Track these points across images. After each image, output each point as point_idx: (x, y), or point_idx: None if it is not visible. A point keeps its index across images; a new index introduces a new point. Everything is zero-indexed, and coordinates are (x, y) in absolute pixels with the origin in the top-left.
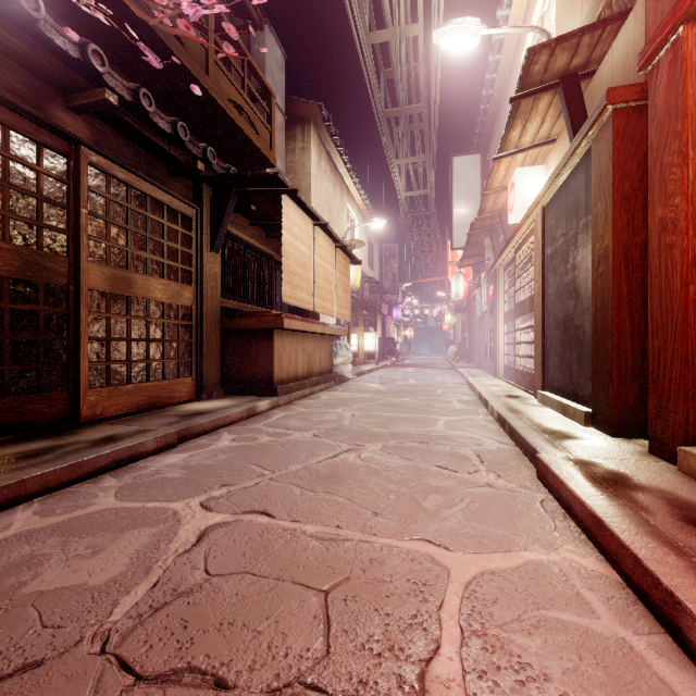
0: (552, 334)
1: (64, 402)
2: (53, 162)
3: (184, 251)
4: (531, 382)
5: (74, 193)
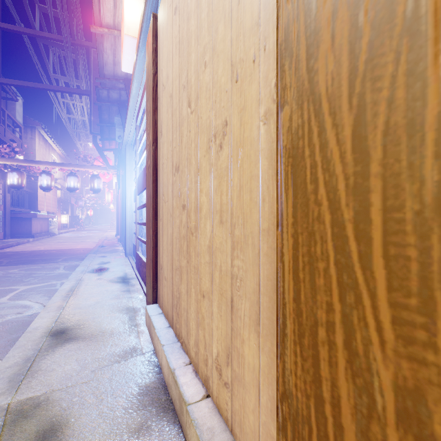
0: None
1: None
2: None
3: (0, 194)
4: None
5: None
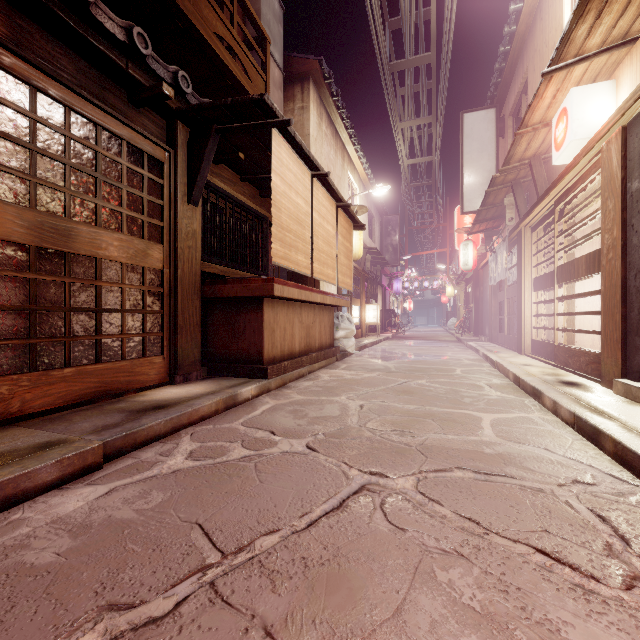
0: None
1: None
2: None
3: (152, 202)
4: (590, 364)
5: None
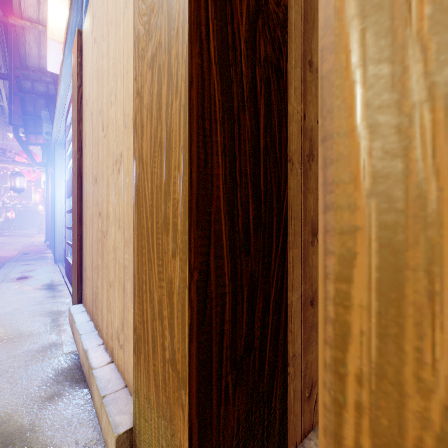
0: None
1: None
2: None
3: None
4: None
5: None
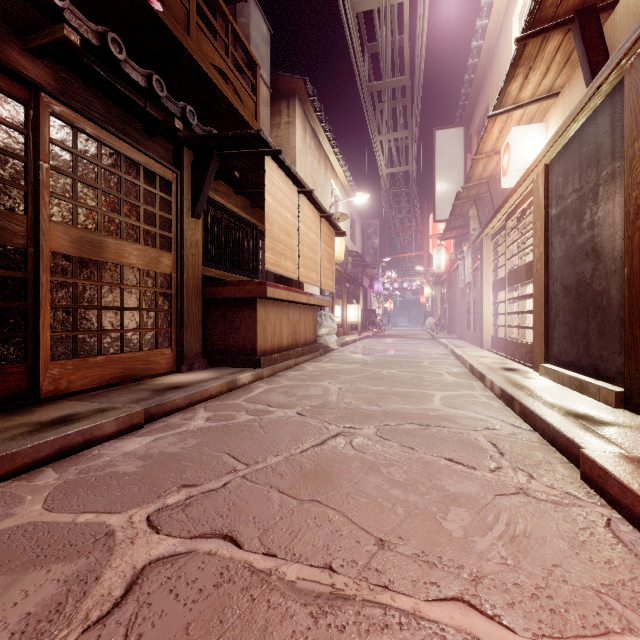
0: (559, 302)
1: (22, 376)
2: (9, 109)
3: (163, 216)
4: (527, 354)
5: (34, 145)
